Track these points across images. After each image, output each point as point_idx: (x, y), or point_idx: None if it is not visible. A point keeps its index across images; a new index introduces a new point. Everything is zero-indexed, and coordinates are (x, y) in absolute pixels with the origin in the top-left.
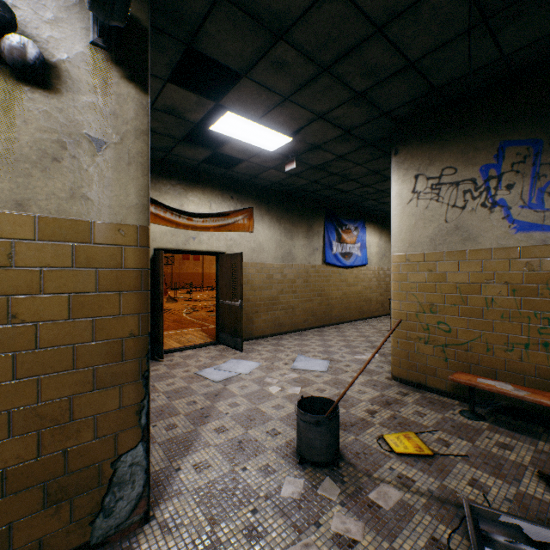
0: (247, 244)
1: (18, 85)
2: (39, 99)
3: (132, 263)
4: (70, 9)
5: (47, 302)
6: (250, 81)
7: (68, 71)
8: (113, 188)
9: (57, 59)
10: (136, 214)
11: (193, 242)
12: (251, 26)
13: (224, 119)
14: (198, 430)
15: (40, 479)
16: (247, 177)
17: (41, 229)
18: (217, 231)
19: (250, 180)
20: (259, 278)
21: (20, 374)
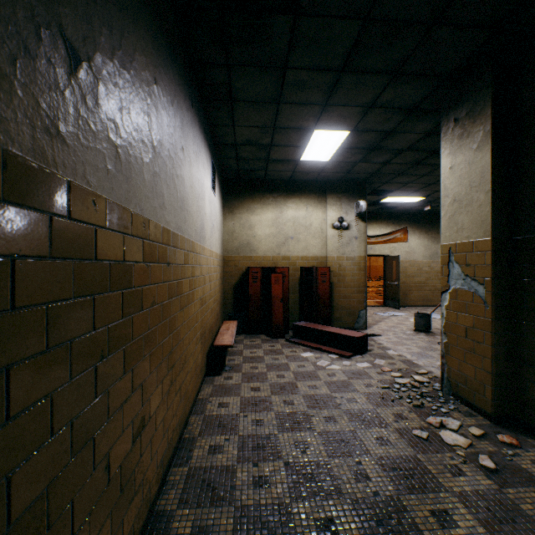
0: (403, 249)
1: (343, 231)
2: (346, 232)
3: (363, 265)
4: (351, 211)
5: (347, 273)
6: (398, 190)
7: (350, 224)
8: (359, 248)
9: (349, 223)
10: (363, 253)
11: (370, 251)
12: (396, 184)
13: (387, 198)
14: (377, 323)
15: (346, 309)
16: (402, 211)
17: (346, 259)
18: (384, 243)
19: (404, 211)
20: (411, 270)
21: (343, 287)
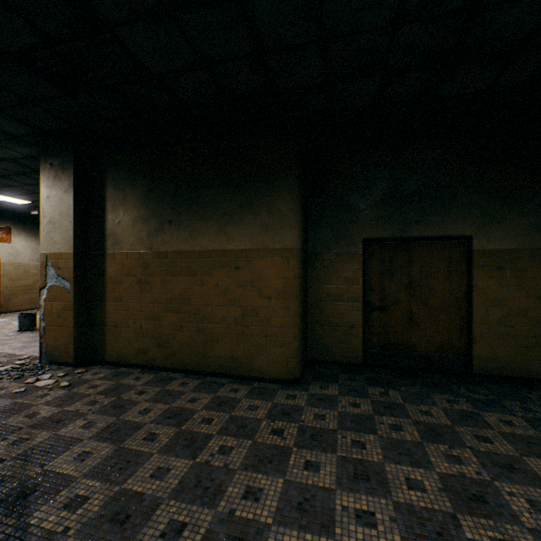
0: (6, 250)
1: None
2: None
3: None
4: None
5: None
6: None
7: None
8: None
9: None
10: None
11: None
12: None
13: None
14: None
15: None
16: (5, 208)
17: None
18: None
19: (8, 209)
20: (17, 273)
21: None
